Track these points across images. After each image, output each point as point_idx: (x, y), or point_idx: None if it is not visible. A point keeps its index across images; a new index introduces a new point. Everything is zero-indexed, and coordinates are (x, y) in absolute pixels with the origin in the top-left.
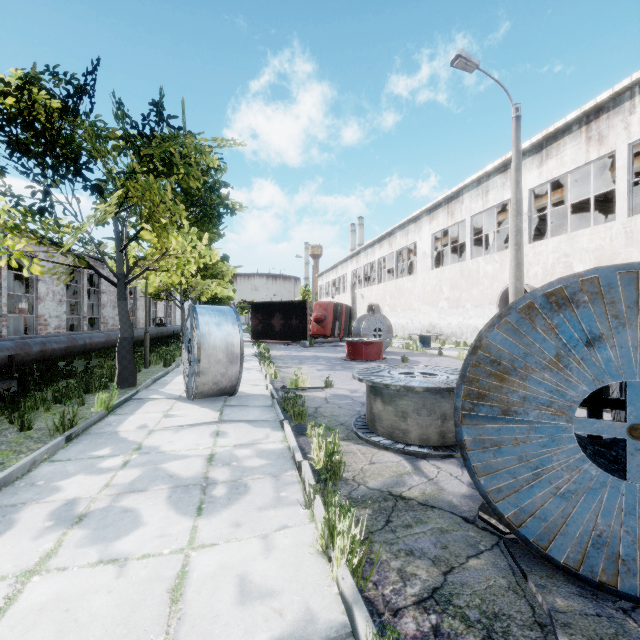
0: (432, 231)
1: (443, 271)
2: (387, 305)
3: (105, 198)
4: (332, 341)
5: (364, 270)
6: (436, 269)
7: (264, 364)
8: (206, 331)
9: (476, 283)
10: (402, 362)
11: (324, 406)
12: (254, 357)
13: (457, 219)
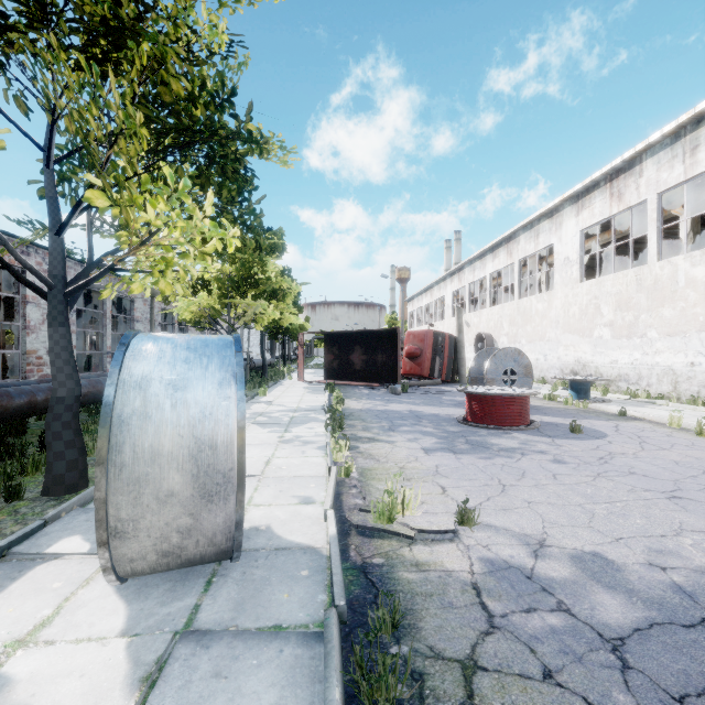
0: (581, 226)
1: (602, 283)
2: (504, 335)
3: (25, 132)
4: (431, 384)
5: (469, 290)
6: (588, 281)
7: (332, 433)
8: (134, 407)
9: (670, 298)
10: (570, 432)
11: (489, 657)
12: (321, 413)
13: (630, 202)
